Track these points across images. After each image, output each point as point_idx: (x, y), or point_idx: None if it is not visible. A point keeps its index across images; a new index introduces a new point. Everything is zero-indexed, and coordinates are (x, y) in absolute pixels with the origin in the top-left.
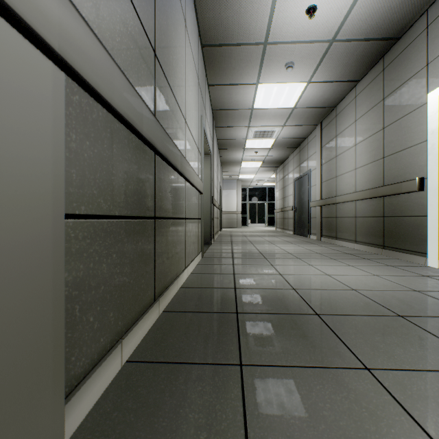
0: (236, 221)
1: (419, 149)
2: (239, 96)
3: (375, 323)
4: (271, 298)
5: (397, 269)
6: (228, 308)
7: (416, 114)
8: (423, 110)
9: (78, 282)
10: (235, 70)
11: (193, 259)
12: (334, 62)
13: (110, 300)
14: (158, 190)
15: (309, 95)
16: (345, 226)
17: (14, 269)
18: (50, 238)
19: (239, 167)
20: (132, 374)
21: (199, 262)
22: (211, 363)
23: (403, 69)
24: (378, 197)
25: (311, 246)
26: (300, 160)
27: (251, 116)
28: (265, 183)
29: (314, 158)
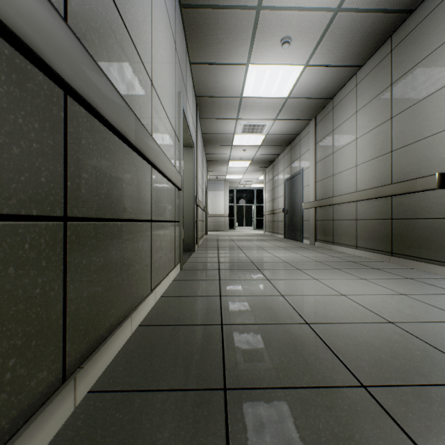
0: (223, 224)
1: (439, 139)
2: (226, 80)
3: None
4: (278, 346)
5: (421, 283)
6: (209, 375)
7: (435, 98)
8: (444, 92)
9: None
10: (222, 44)
11: (166, 275)
12: (336, 40)
13: None
14: (79, 167)
15: (305, 81)
16: (344, 230)
17: None
18: None
19: (226, 166)
20: None
21: (175, 277)
22: None
23: (417, 47)
24: (385, 197)
25: (307, 252)
26: (292, 158)
27: (240, 106)
28: (253, 185)
29: (307, 155)
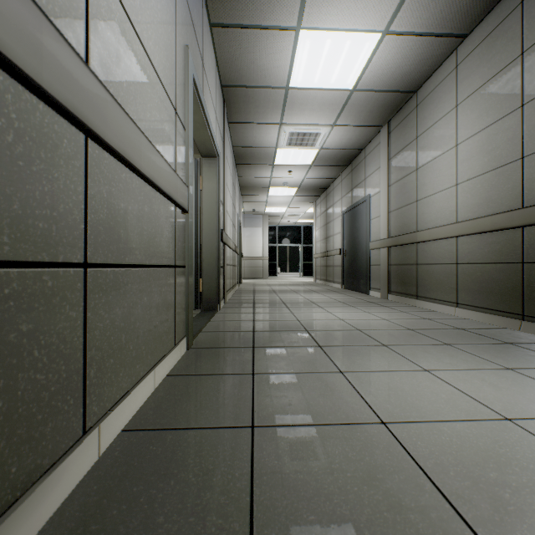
0: (261, 269)
1: None
2: (265, 57)
3: None
4: None
5: None
6: None
7: None
8: None
9: None
10: None
11: (146, 372)
12: None
13: None
14: None
15: (381, 62)
16: (435, 279)
17: None
18: None
19: (265, 194)
20: None
21: (174, 366)
22: None
23: None
24: (510, 229)
25: (383, 311)
26: (353, 182)
27: (285, 103)
28: (299, 220)
29: (376, 176)
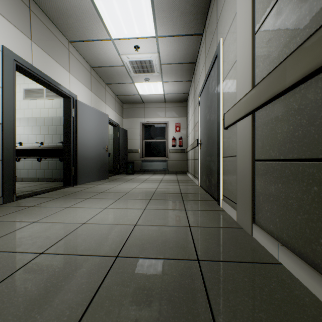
0: None
1: None
2: None
3: (12, 312)
4: None
5: None
6: None
7: None
8: None
9: (261, 187)
10: None
11: None
12: None
13: (277, 210)
14: None
15: None
16: None
17: (243, 172)
18: (248, 167)
19: None
20: (264, 255)
21: None
22: (219, 261)
23: None
24: None
25: None
26: None
27: None
28: None
29: None
